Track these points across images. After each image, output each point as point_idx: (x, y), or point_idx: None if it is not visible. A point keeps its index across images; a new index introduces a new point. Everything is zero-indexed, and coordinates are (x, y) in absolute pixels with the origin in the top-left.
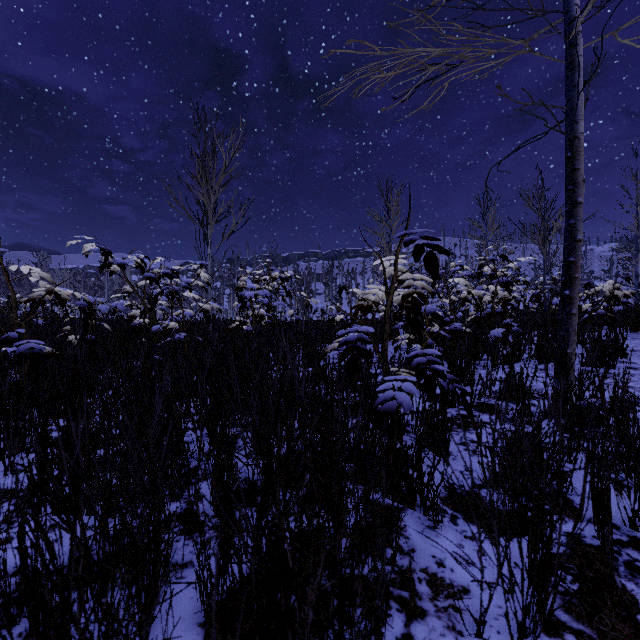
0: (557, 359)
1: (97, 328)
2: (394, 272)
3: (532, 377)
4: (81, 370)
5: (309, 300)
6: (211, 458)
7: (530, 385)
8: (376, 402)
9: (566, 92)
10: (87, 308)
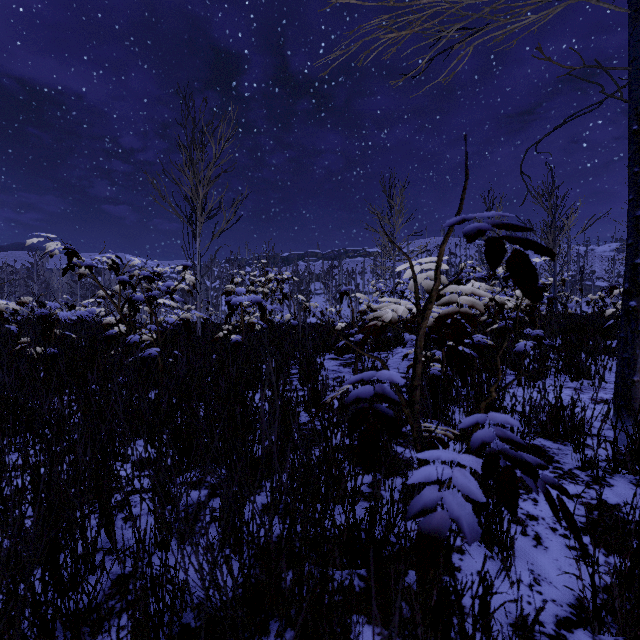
0: (619, 388)
1: (66, 338)
2: (434, 284)
3: (602, 420)
4: (1, 408)
5: (307, 304)
6: (157, 552)
7: (599, 430)
8: (410, 509)
9: (630, 49)
10: (48, 317)
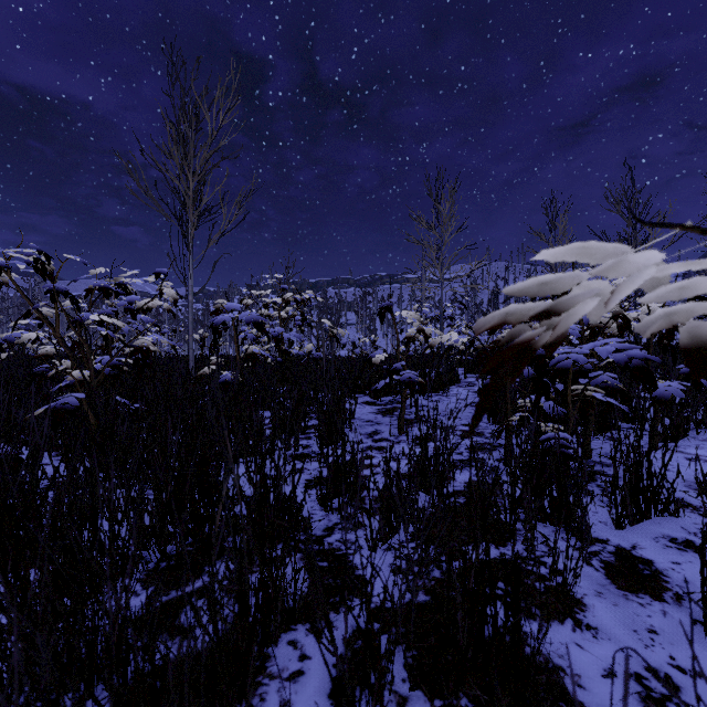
0: None
1: None
2: None
3: None
4: None
5: (334, 331)
6: None
7: None
8: None
9: None
10: None
